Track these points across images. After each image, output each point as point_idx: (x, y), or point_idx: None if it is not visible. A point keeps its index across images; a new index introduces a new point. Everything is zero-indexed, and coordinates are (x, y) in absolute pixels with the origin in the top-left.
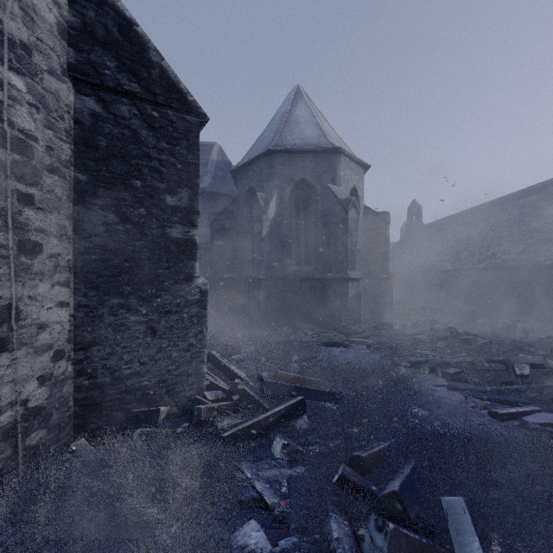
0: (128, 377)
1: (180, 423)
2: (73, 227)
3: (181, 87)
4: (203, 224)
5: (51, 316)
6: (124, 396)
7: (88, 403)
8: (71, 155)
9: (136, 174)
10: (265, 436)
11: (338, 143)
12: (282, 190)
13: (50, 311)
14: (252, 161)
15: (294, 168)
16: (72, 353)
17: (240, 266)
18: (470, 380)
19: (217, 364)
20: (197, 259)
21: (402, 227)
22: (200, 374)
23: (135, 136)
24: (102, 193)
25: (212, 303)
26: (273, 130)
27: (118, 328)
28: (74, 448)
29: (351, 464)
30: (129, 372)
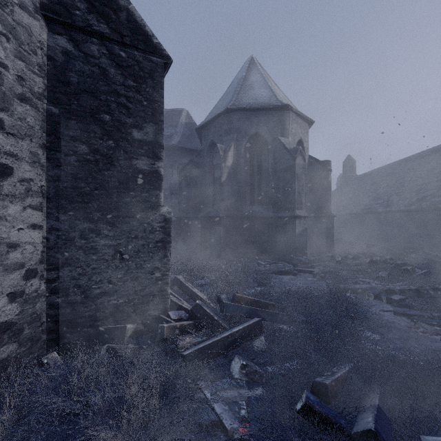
0: (97, 296)
1: (144, 340)
2: (46, 156)
3: (147, 30)
4: (173, 174)
5: (22, 237)
6: (94, 313)
7: (60, 319)
8: (44, 88)
9: (105, 109)
10: (224, 356)
11: (286, 102)
12: (239, 142)
13: (21, 232)
14: (213, 119)
15: (248, 124)
16: (45, 273)
17: (203, 207)
18: (415, 306)
19: (182, 287)
20: (162, 189)
21: (338, 178)
22: (164, 295)
23: (104, 74)
24: (73, 125)
25: (181, 238)
26: (231, 93)
27: (89, 251)
28: (45, 362)
29: (313, 391)
30: (98, 292)
